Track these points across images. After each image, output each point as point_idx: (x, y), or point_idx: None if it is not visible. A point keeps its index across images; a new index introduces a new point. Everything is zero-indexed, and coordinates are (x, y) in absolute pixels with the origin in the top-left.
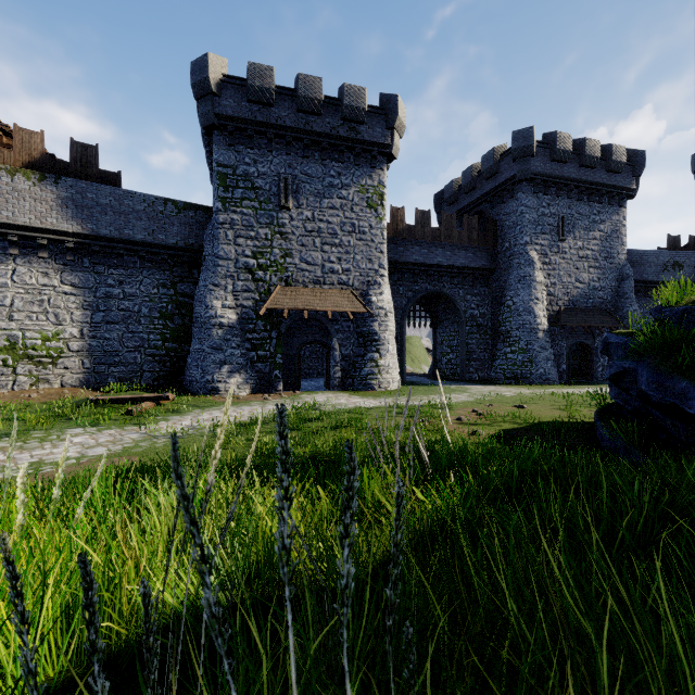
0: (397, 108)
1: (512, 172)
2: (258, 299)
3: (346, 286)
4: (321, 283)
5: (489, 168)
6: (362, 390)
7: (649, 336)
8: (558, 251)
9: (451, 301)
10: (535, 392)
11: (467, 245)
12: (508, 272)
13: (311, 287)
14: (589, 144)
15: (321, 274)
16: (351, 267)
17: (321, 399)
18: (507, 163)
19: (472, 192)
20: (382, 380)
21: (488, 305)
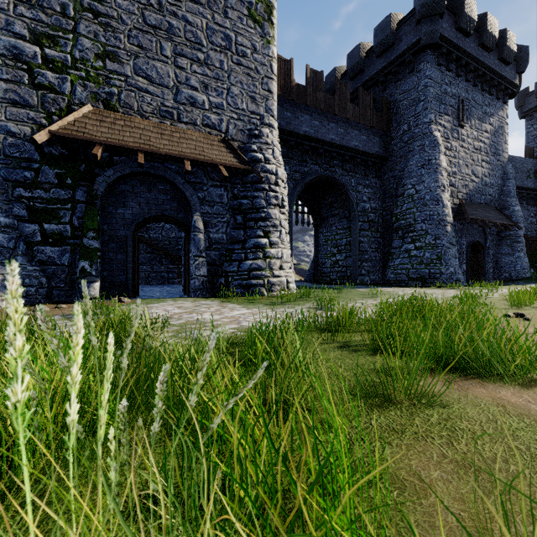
0: None
1: (414, 37)
2: (46, 123)
3: (217, 131)
4: (174, 119)
5: (384, 39)
6: (241, 295)
7: None
8: (458, 137)
9: (343, 190)
10: (483, 293)
11: (361, 126)
12: (407, 158)
13: (155, 121)
14: (490, 20)
15: (174, 103)
16: (224, 103)
17: (163, 311)
18: (408, 29)
19: (359, 76)
20: (273, 279)
21: (379, 199)
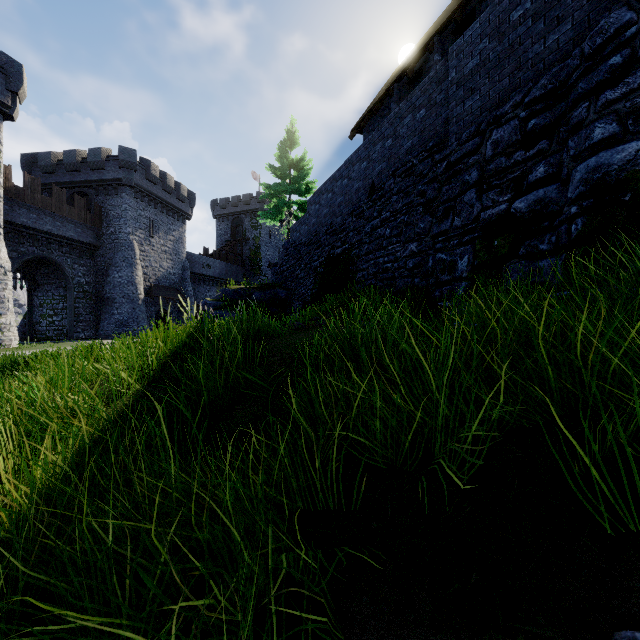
0: (23, 77)
1: (118, 175)
2: None
3: None
4: None
5: (96, 162)
6: None
7: (225, 301)
8: (150, 244)
9: (60, 267)
10: None
11: (76, 221)
12: (114, 251)
13: None
14: (169, 178)
15: None
16: None
17: None
18: (114, 166)
19: (76, 173)
20: (5, 338)
21: (93, 275)
